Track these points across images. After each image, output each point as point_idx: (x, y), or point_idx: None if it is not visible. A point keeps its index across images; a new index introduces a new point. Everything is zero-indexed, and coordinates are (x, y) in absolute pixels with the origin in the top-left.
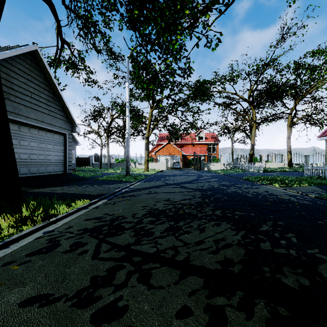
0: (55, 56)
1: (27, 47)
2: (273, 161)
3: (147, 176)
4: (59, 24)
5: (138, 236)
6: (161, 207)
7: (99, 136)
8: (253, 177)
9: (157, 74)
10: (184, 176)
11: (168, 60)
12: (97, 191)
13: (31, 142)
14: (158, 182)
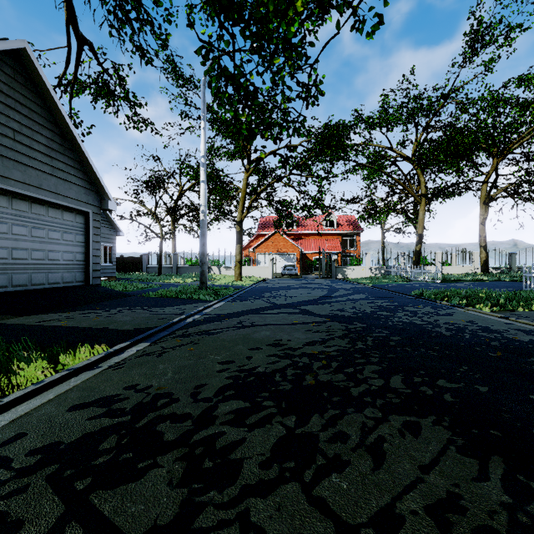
0: (67, 68)
1: (4, 42)
2: (453, 263)
3: (238, 289)
4: (69, 1)
5: (192, 485)
6: (263, 365)
7: (157, 220)
8: (430, 292)
9: (254, 90)
10: (305, 289)
11: (277, 60)
12: (136, 321)
13: (16, 226)
14: (258, 302)
